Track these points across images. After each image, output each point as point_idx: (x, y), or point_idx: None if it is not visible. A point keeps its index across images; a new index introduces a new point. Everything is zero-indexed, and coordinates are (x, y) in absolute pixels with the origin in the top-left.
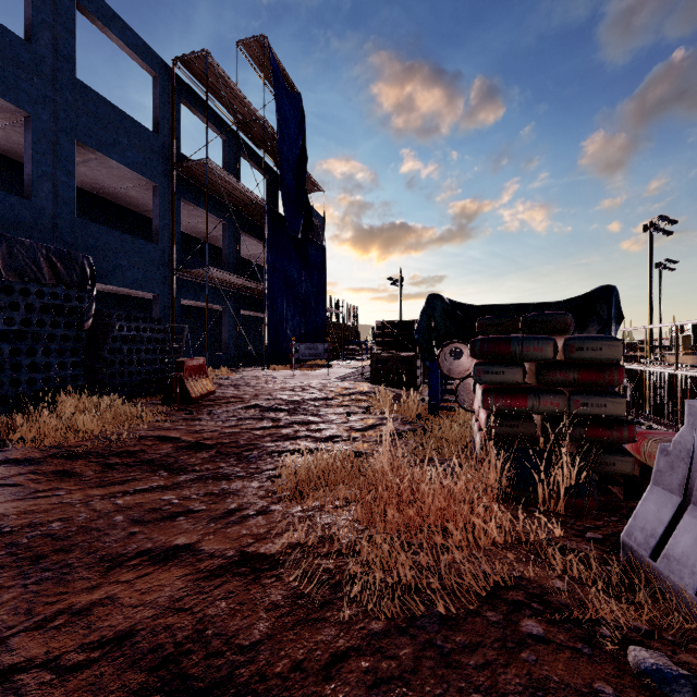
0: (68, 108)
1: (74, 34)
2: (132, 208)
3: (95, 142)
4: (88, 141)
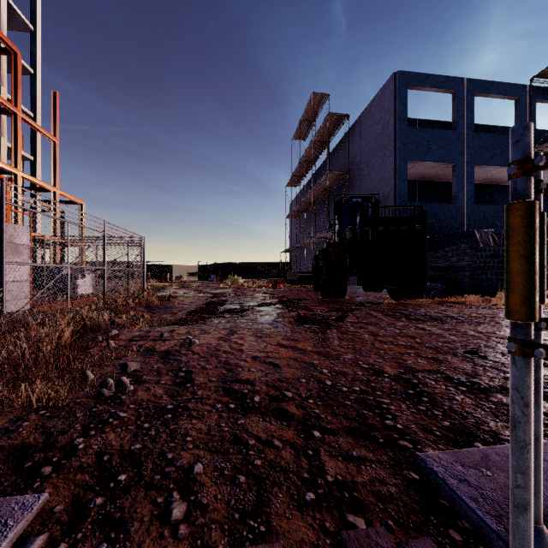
0: (470, 151)
1: (473, 111)
2: (491, 183)
3: (482, 161)
4: (479, 162)
